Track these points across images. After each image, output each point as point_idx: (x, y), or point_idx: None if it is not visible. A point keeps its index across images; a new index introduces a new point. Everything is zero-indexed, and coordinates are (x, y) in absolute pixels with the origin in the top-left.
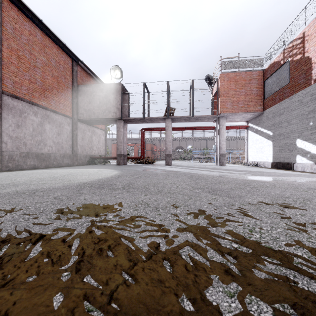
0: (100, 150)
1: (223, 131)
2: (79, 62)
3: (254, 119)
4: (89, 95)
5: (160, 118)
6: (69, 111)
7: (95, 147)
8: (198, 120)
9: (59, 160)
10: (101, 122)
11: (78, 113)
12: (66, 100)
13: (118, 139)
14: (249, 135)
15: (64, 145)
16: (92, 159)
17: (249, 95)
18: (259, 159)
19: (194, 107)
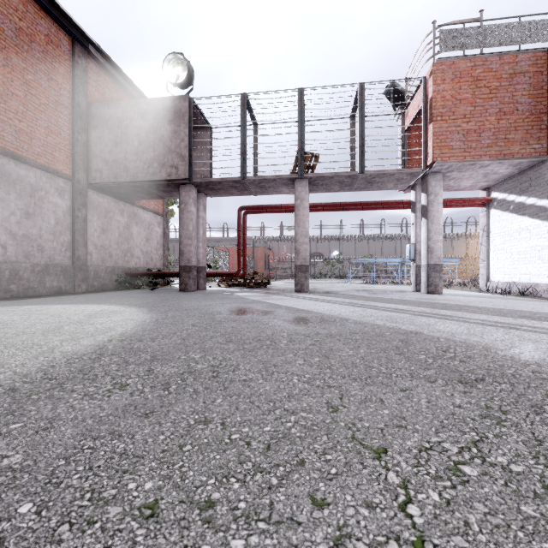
0: (151, 257)
1: (437, 209)
2: (90, 47)
3: (512, 180)
4: (114, 125)
5: (283, 180)
6: (64, 163)
7: (138, 250)
8: (371, 186)
9: (28, 281)
10: (147, 193)
11: (89, 169)
12: (55, 135)
13: (184, 231)
14: (492, 220)
15: (47, 243)
16: (130, 276)
17: (508, 115)
18: (530, 278)
19: (366, 151)
